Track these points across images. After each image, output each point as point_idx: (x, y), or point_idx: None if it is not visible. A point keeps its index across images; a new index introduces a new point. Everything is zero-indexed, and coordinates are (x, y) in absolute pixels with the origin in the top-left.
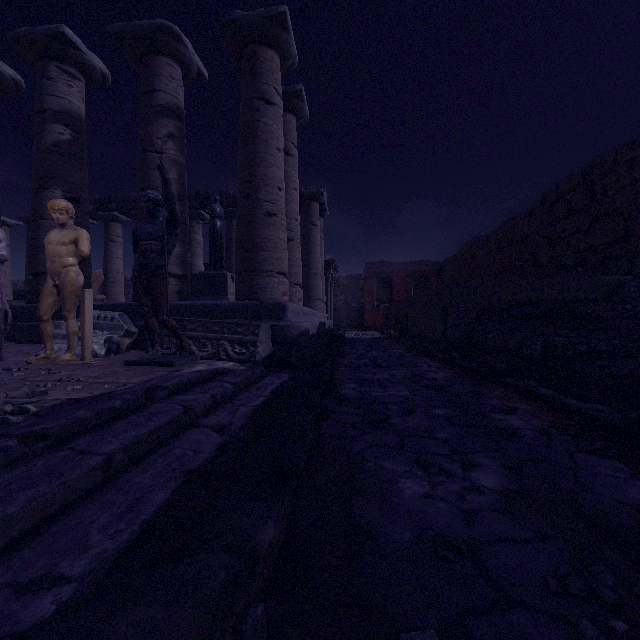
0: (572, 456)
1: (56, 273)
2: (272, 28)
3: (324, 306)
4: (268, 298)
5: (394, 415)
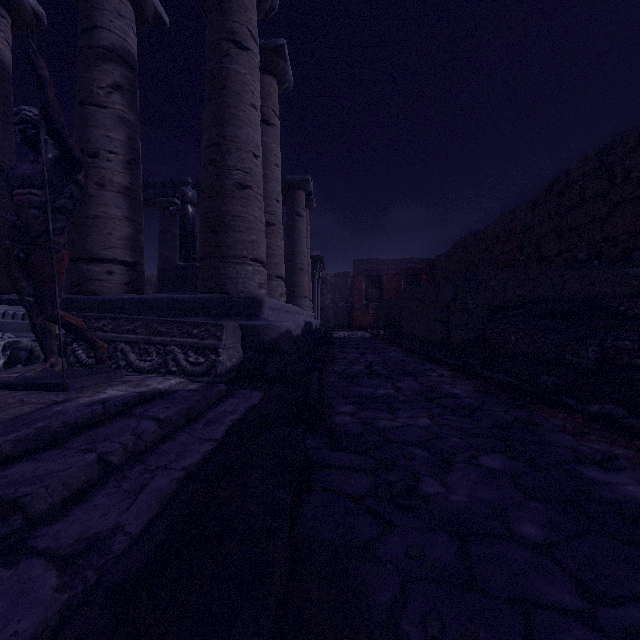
0: None
1: None
2: None
3: (310, 304)
4: (240, 291)
5: (424, 472)
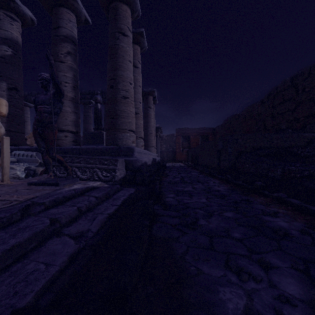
0: None
1: None
2: None
3: (155, 150)
4: (124, 144)
5: (200, 217)
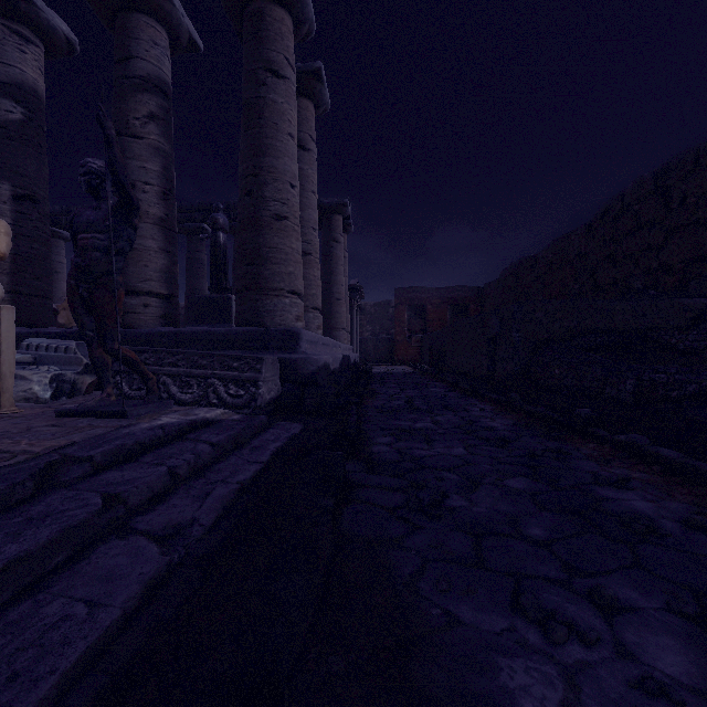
0: None
1: None
2: None
3: (348, 337)
4: (277, 324)
5: (452, 491)
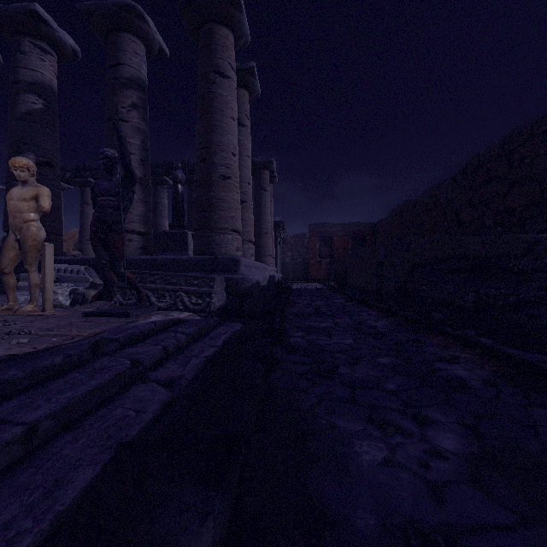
0: (526, 410)
1: (17, 228)
2: (227, 8)
3: (274, 261)
4: (223, 253)
5: (342, 364)
